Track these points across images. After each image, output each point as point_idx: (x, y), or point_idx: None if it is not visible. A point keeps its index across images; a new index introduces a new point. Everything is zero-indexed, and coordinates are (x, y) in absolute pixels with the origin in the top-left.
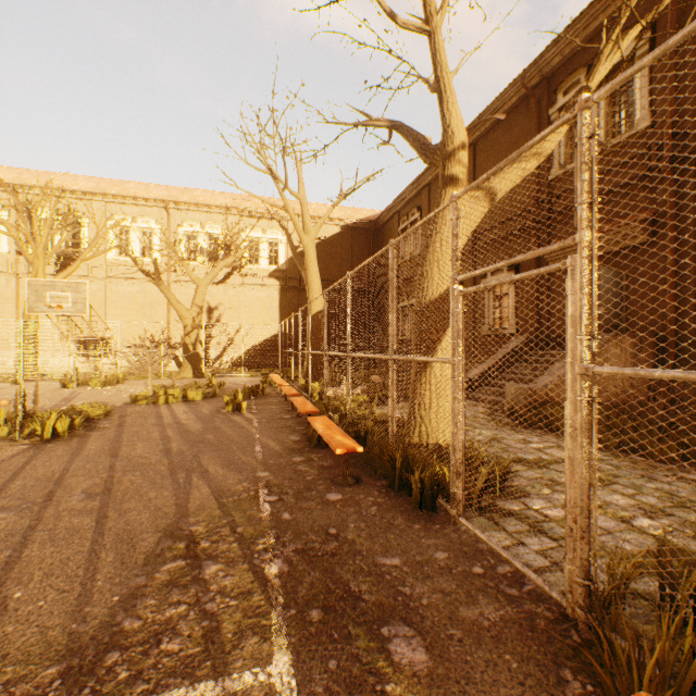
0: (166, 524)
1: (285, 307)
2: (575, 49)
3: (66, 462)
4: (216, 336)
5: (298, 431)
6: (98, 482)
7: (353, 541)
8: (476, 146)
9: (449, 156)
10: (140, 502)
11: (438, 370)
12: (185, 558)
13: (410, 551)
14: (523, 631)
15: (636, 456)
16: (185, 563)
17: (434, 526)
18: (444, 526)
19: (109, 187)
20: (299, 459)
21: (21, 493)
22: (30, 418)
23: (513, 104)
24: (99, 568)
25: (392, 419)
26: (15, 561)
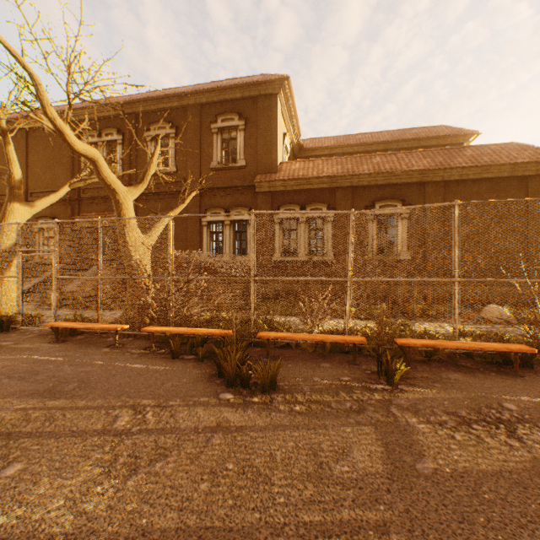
0: None
1: None
2: (93, 119)
3: None
4: None
5: None
6: None
7: None
8: (30, 131)
9: (14, 186)
10: None
11: (8, 282)
12: None
13: (2, 337)
14: (41, 335)
15: (101, 310)
16: None
17: (10, 333)
18: (15, 332)
19: None
20: None
21: None
22: None
23: None
24: None
25: None
26: None
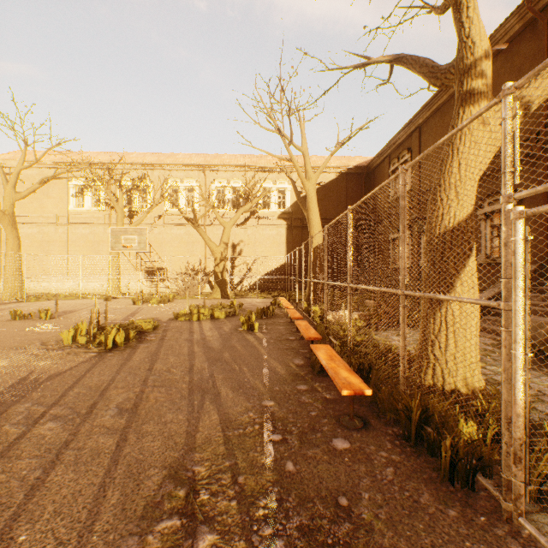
0: (173, 459)
1: (290, 242)
2: None
3: (115, 372)
4: (238, 266)
5: (301, 354)
6: (131, 396)
7: (370, 524)
8: None
9: (468, 69)
10: (157, 425)
11: (456, 306)
12: (181, 515)
13: None
14: None
15: None
16: (180, 524)
17: (477, 518)
18: (492, 522)
19: (165, 159)
20: (303, 387)
21: (73, 401)
22: (103, 330)
23: (516, 33)
24: (100, 512)
25: (402, 359)
26: (38, 486)
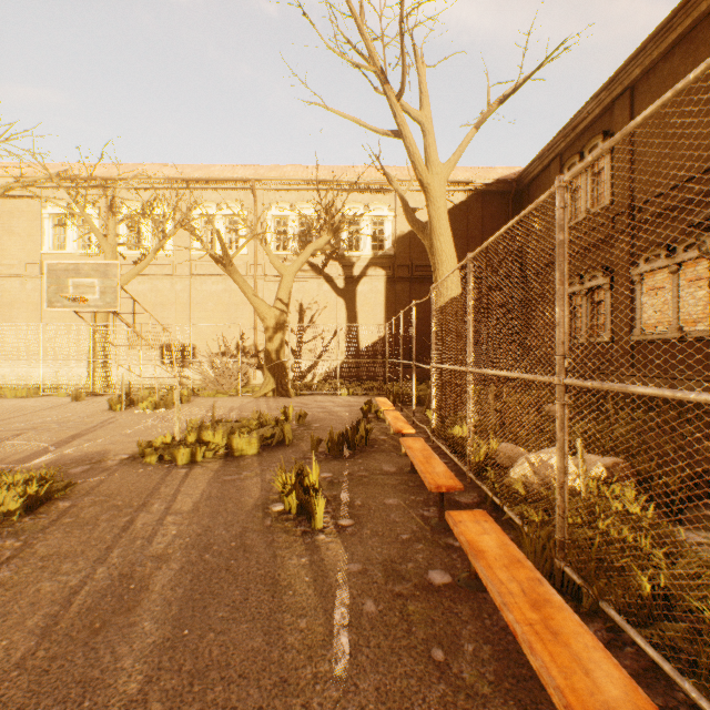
0: None
1: (392, 303)
2: None
3: None
4: (309, 342)
5: None
6: None
7: None
8: None
9: None
10: None
11: None
12: None
13: None
14: None
15: None
16: None
17: None
18: None
19: (193, 172)
20: None
21: None
22: None
23: None
24: None
25: None
26: None
